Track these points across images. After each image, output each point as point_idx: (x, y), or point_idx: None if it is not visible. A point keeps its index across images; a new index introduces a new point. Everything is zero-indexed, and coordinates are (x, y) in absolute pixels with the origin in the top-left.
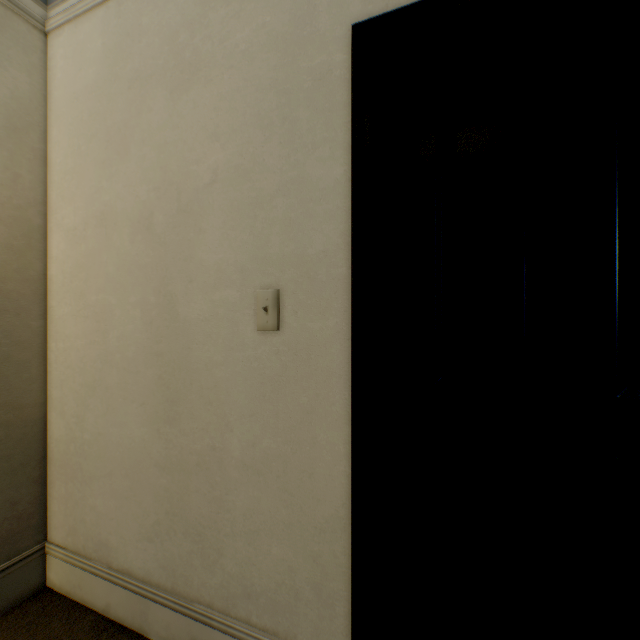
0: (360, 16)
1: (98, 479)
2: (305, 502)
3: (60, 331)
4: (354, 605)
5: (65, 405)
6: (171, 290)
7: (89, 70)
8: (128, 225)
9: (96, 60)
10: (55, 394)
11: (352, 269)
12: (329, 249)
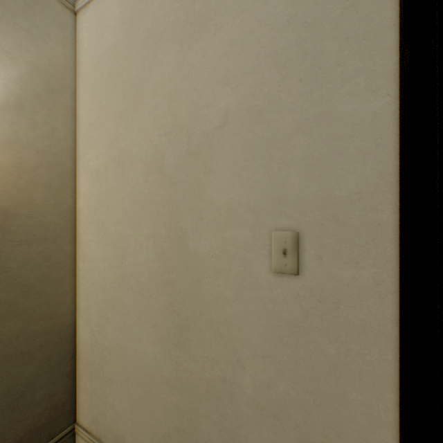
0: None
1: (116, 382)
2: None
3: (86, 254)
4: None
5: (90, 315)
6: (181, 226)
7: (109, 37)
8: (141, 167)
9: (114, 27)
10: (82, 305)
11: (402, 215)
12: (364, 191)
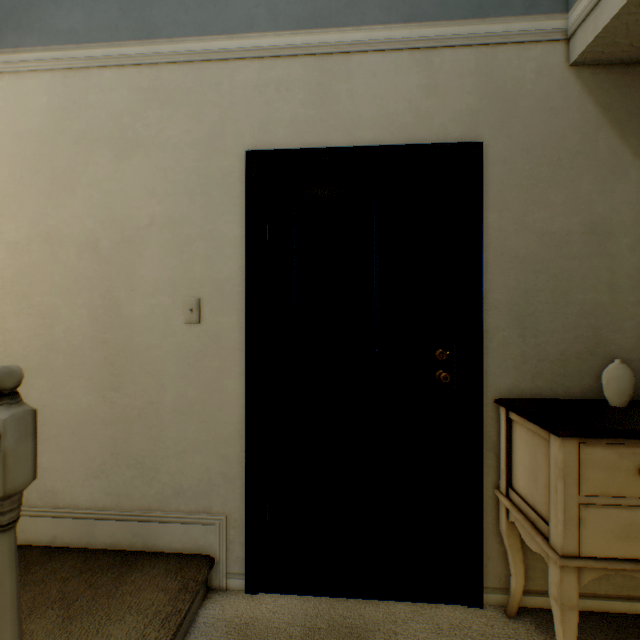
0: (251, 145)
1: (43, 442)
2: (218, 426)
3: None
4: (247, 477)
5: None
6: (116, 296)
7: (33, 118)
8: (75, 246)
9: (41, 112)
10: None
11: (246, 288)
12: (233, 275)
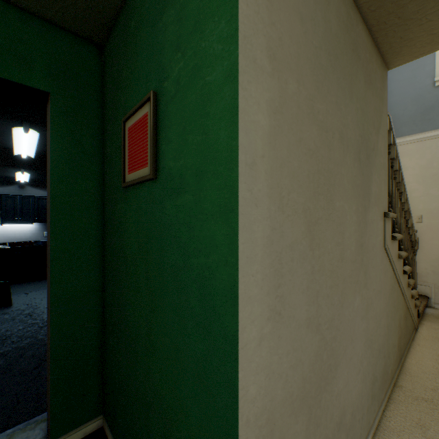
0: None
1: None
2: (429, 255)
3: None
4: None
5: None
6: None
7: None
8: None
9: None
10: None
11: None
12: (436, 207)
